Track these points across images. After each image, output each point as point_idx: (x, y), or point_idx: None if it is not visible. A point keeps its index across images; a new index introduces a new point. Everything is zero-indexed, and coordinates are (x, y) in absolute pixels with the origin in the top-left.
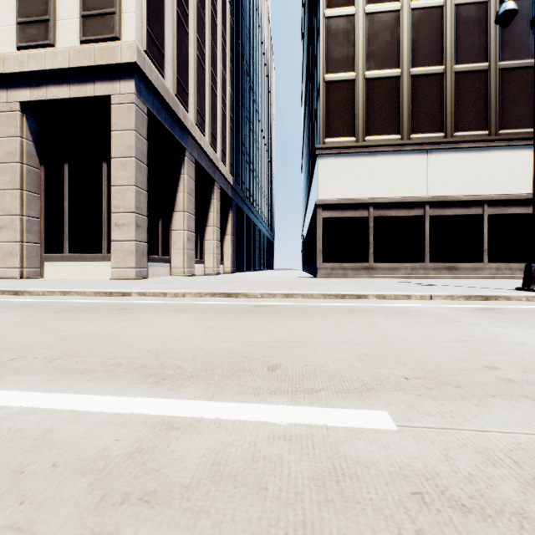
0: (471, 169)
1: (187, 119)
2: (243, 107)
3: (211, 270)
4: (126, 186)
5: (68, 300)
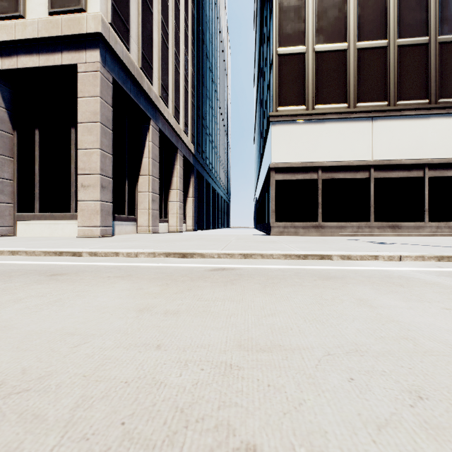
0: (413, 135)
1: (152, 91)
2: (203, 86)
3: (175, 228)
4: (92, 150)
5: (9, 261)
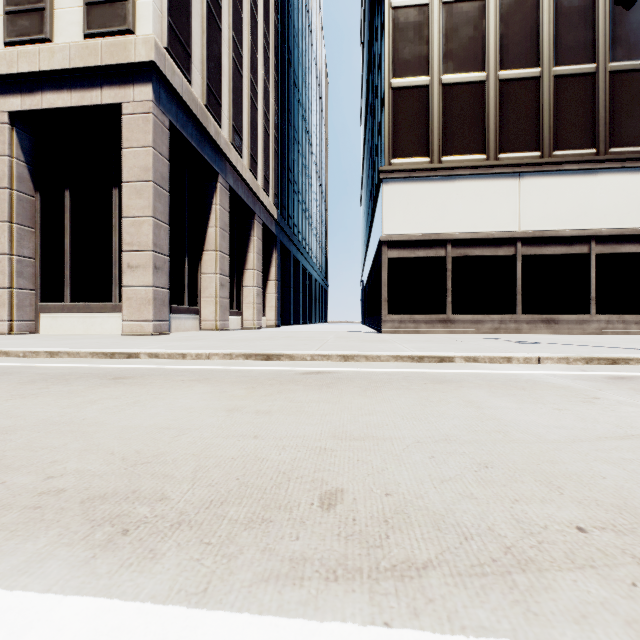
0: (575, 197)
1: (220, 137)
2: (290, 125)
3: (251, 323)
4: (142, 218)
5: (53, 364)
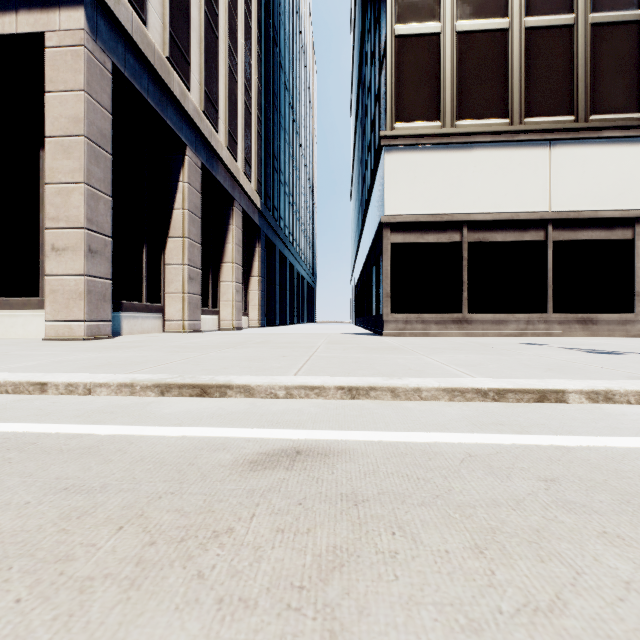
0: (617, 170)
1: (188, 100)
2: (276, 109)
3: (229, 323)
4: (70, 185)
5: None
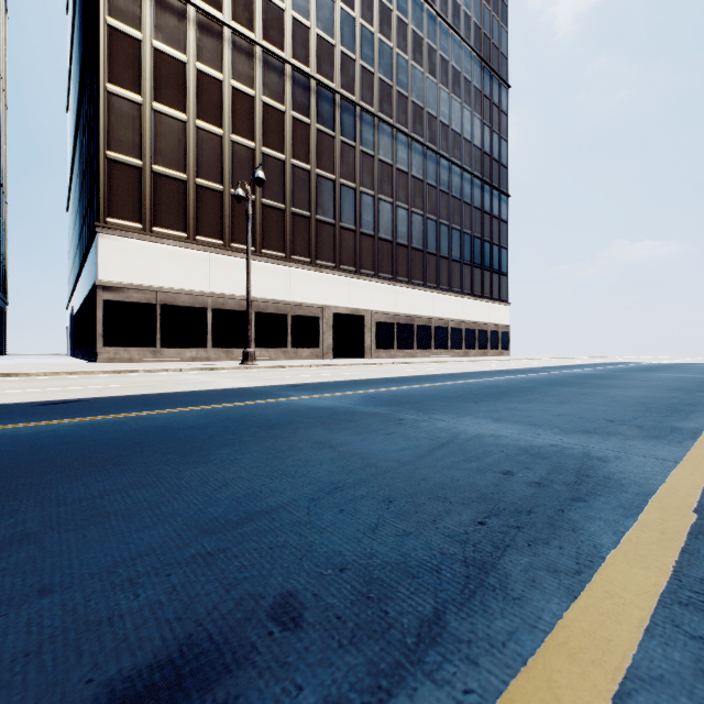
0: (243, 275)
1: None
2: None
3: None
4: None
5: None
